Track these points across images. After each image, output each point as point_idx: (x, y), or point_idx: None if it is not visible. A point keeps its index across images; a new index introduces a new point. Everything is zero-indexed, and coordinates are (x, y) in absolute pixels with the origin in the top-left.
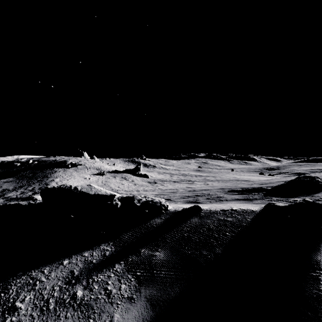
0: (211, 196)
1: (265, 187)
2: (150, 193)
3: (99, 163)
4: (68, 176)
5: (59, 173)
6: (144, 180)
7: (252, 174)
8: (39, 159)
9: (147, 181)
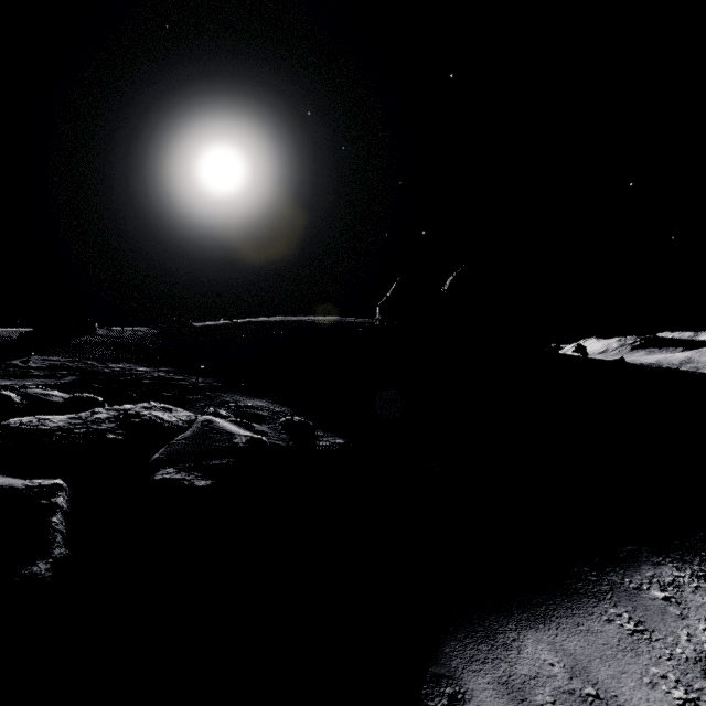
0: None
1: None
2: None
3: None
4: None
5: None
6: None
7: None
8: None
9: None
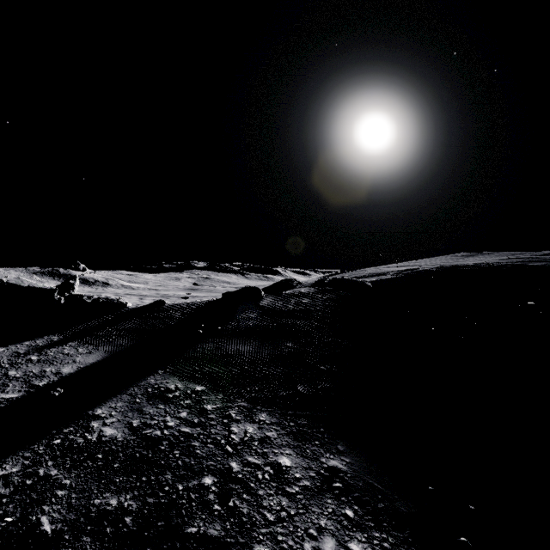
0: None
1: None
2: None
3: None
4: None
5: None
6: None
7: None
8: None
9: None
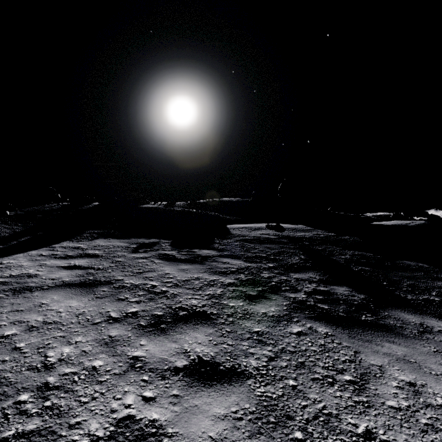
0: None
1: None
2: None
3: None
4: None
5: None
6: None
7: None
8: None
9: None
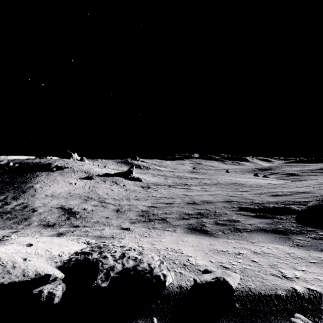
0: (219, 218)
1: (291, 206)
2: (142, 205)
3: (88, 166)
4: (51, 181)
5: (41, 178)
6: (136, 185)
7: (247, 176)
8: (22, 161)
9: (139, 185)
